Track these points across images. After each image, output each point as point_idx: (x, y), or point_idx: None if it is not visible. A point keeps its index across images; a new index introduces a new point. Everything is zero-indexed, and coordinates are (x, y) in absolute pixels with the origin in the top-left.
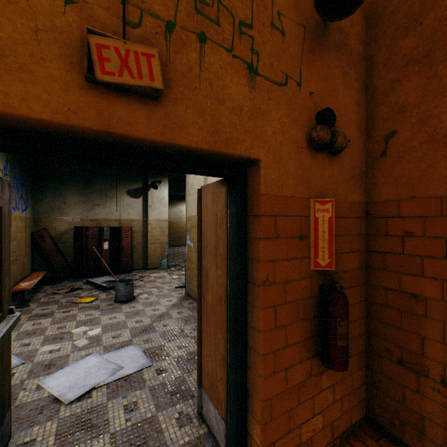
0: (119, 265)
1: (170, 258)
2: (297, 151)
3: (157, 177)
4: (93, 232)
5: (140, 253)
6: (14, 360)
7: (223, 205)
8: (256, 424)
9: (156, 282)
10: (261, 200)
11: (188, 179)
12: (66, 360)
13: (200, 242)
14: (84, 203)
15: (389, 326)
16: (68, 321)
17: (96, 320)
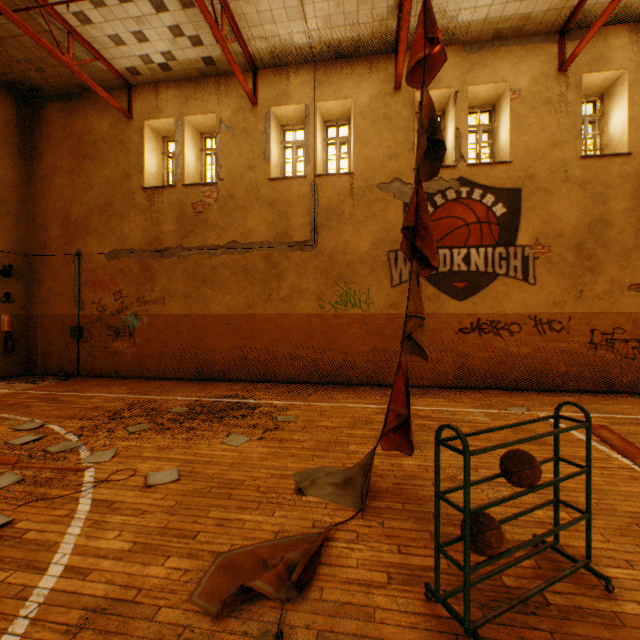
0: None
1: None
2: None
3: None
4: None
5: None
6: None
7: None
8: None
9: None
10: None
11: None
12: None
13: None
14: None
15: (33, 346)
16: None
17: None
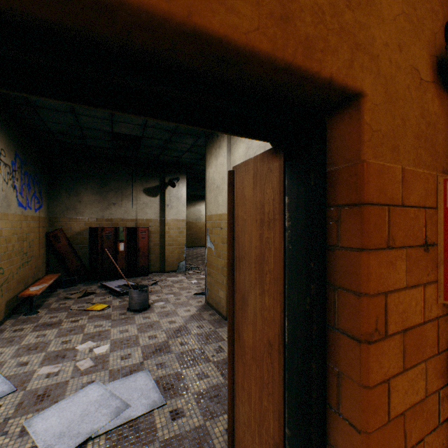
0: (136, 267)
1: (189, 260)
2: (419, 87)
3: (175, 174)
4: (108, 232)
5: (157, 254)
6: (4, 385)
7: (274, 190)
8: None
9: (174, 287)
10: (364, 174)
11: (209, 173)
12: (62, 390)
13: (231, 248)
14: (100, 202)
15: None
16: (75, 334)
17: (104, 334)
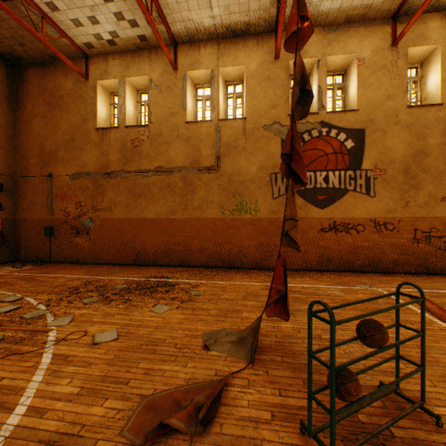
0: None
1: None
2: None
3: None
4: None
5: None
6: None
7: None
8: None
9: None
10: None
11: None
12: None
13: None
14: None
15: (18, 241)
16: None
17: None
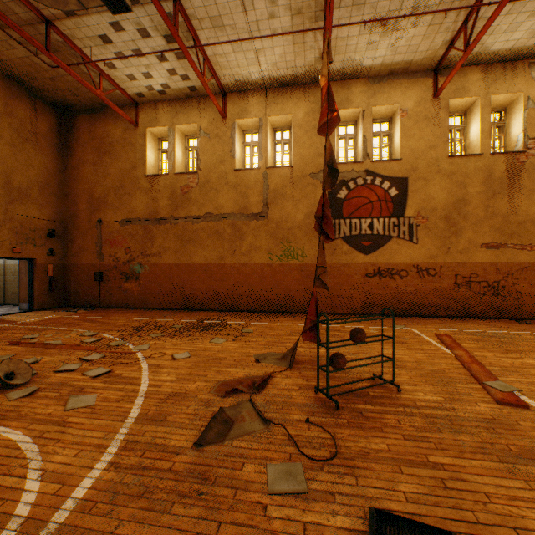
0: None
1: None
2: (45, 256)
3: None
4: None
5: None
6: None
7: (29, 265)
8: (37, 299)
9: None
10: (38, 264)
11: None
12: None
13: (20, 272)
14: None
15: (68, 286)
16: None
17: None
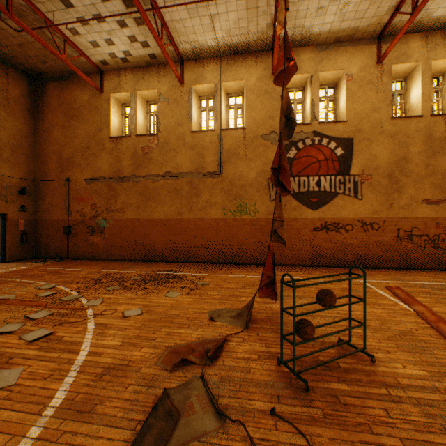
0: None
1: None
2: (17, 212)
3: None
4: None
5: None
6: None
7: (1, 219)
8: (8, 252)
9: None
10: (9, 219)
11: None
12: None
13: None
14: None
15: (39, 239)
16: None
17: None
